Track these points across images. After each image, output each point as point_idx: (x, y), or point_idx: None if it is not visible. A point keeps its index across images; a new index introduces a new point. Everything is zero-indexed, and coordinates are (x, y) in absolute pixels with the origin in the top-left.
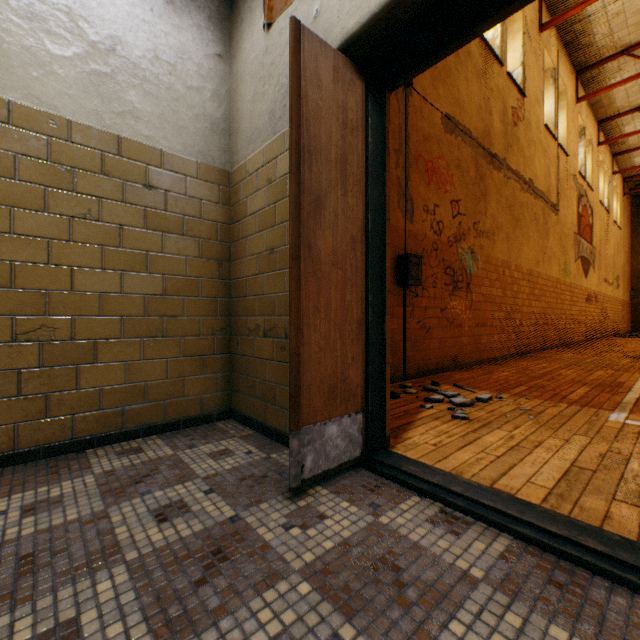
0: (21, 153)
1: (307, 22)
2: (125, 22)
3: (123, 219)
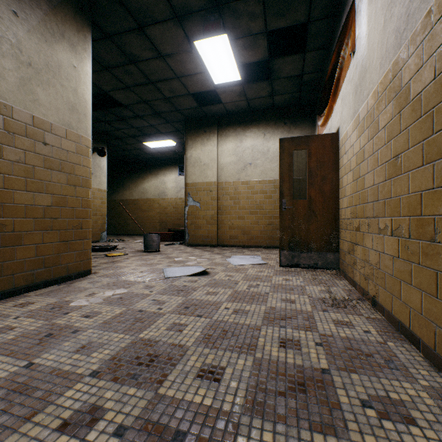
0: (268, 189)
1: None
2: None
3: None
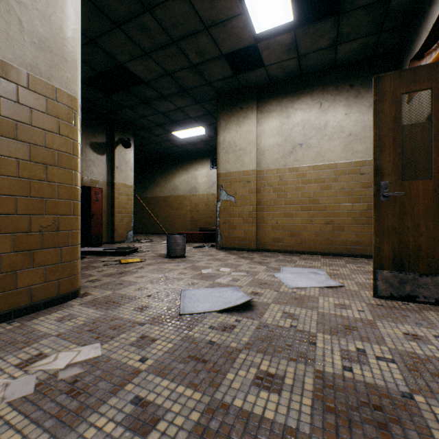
0: (326, 176)
1: (418, 105)
2: (353, 124)
3: (352, 187)
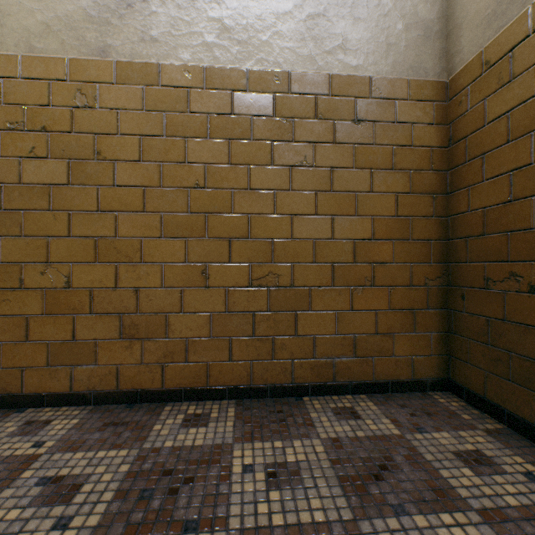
0: (254, 115)
1: None
2: None
3: (333, 161)
